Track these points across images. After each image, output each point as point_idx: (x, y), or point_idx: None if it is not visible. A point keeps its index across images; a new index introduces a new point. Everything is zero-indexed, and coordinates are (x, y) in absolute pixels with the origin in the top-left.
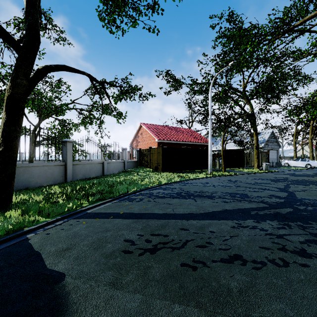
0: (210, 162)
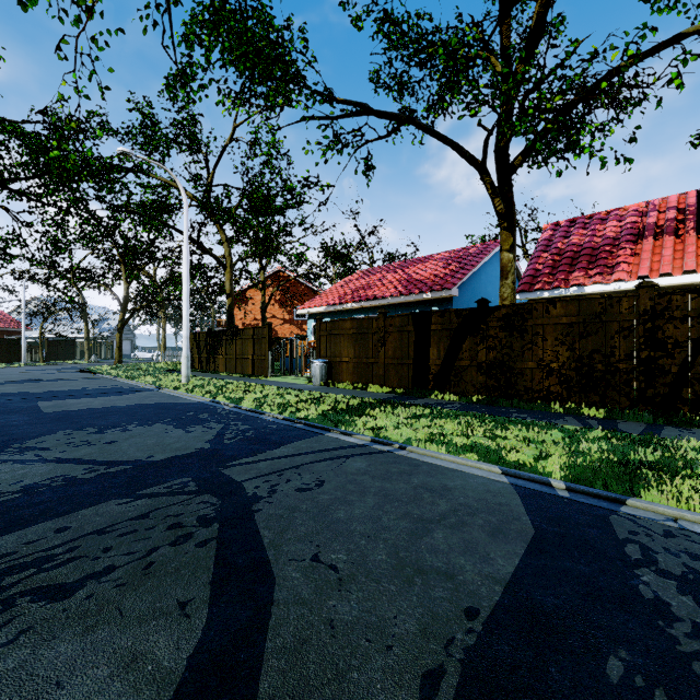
0: (25, 353)
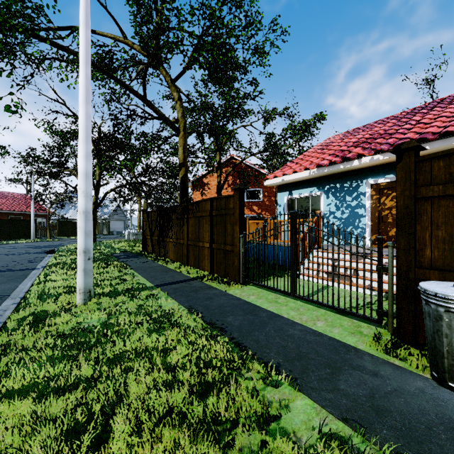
0: (33, 231)
